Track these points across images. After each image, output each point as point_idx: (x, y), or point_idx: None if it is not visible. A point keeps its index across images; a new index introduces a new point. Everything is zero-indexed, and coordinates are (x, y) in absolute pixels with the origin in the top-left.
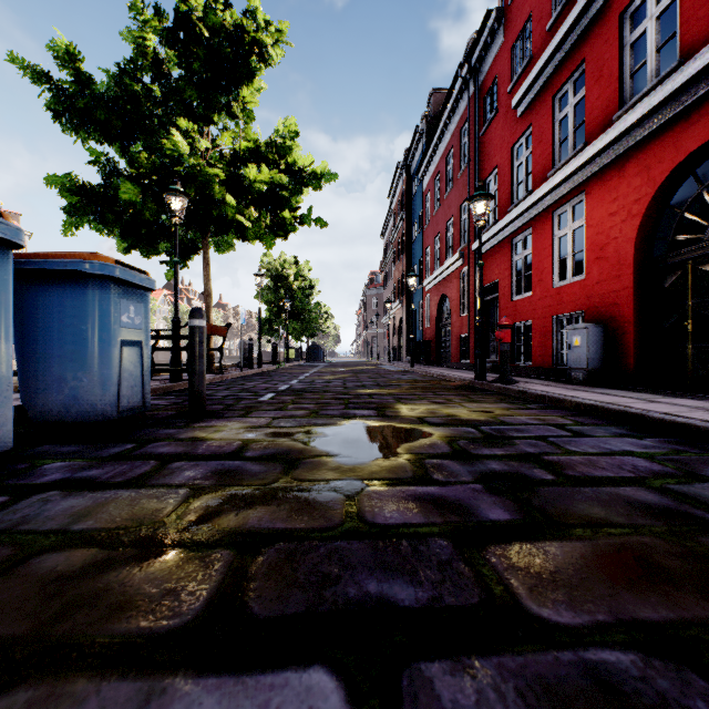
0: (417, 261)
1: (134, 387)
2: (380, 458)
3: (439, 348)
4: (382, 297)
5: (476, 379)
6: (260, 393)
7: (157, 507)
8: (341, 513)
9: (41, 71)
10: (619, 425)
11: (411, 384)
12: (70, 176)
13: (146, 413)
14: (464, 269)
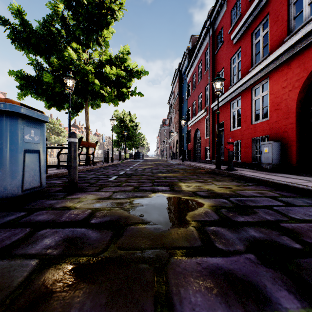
0: (184, 114)
1: (34, 176)
2: (176, 225)
3: (195, 153)
4: (168, 130)
5: (216, 168)
6: (110, 176)
7: (1, 287)
8: (153, 296)
9: (4, 19)
10: (307, 197)
11: (184, 171)
12: (21, 71)
13: (46, 189)
14: (207, 117)
